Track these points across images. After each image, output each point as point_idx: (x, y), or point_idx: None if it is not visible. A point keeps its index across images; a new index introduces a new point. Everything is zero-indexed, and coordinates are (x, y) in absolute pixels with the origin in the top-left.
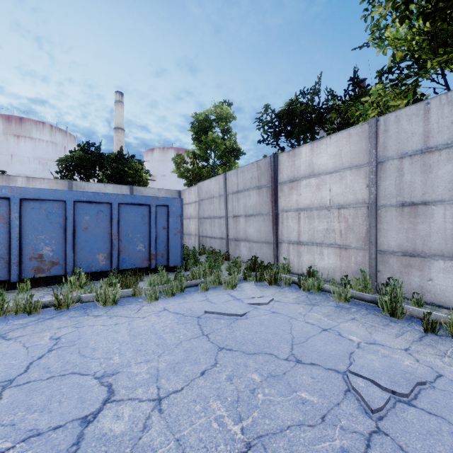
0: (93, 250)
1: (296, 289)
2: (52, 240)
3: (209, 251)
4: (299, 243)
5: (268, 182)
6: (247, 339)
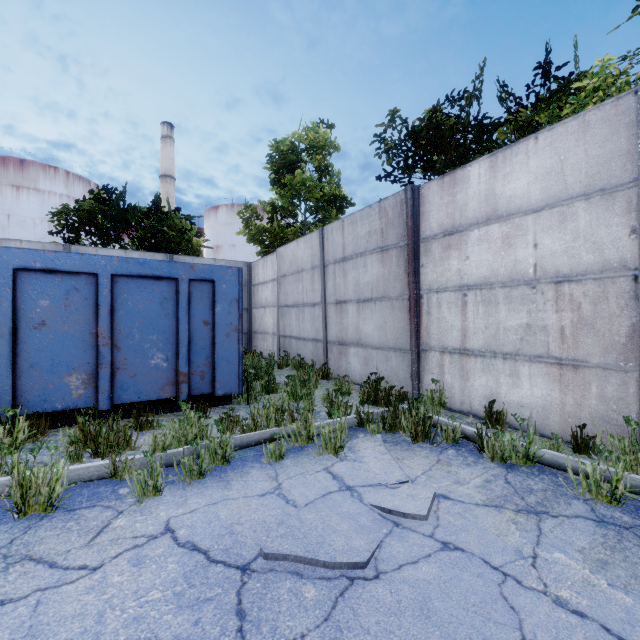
0: (58, 368)
1: (474, 456)
2: None
3: (296, 362)
4: (463, 353)
5: (401, 238)
6: None
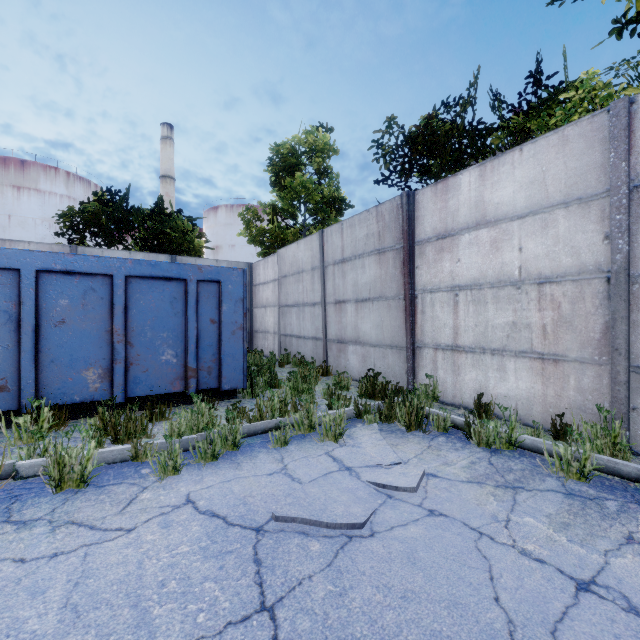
0: (77, 363)
1: (462, 442)
2: None
3: (296, 359)
4: (455, 349)
5: (397, 241)
6: (383, 633)
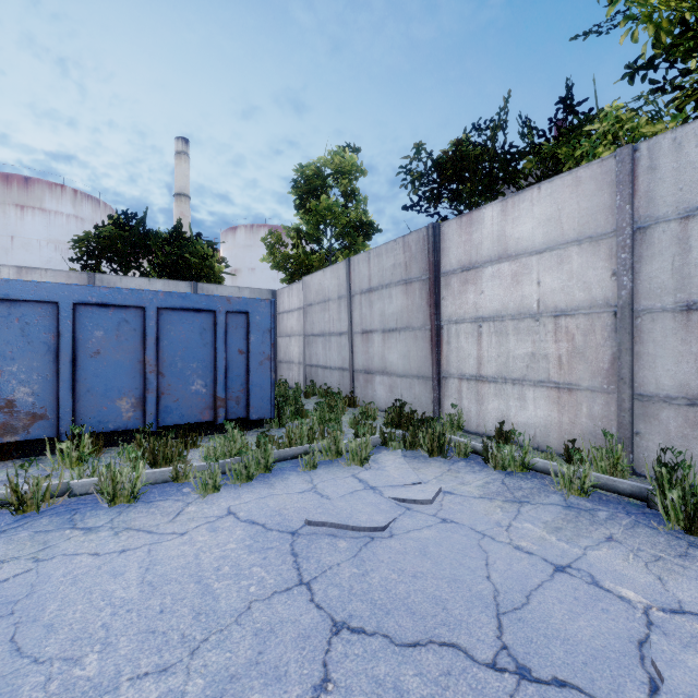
0: (111, 393)
1: (481, 466)
2: (31, 374)
3: (322, 391)
4: (479, 379)
5: (423, 272)
6: (396, 597)
